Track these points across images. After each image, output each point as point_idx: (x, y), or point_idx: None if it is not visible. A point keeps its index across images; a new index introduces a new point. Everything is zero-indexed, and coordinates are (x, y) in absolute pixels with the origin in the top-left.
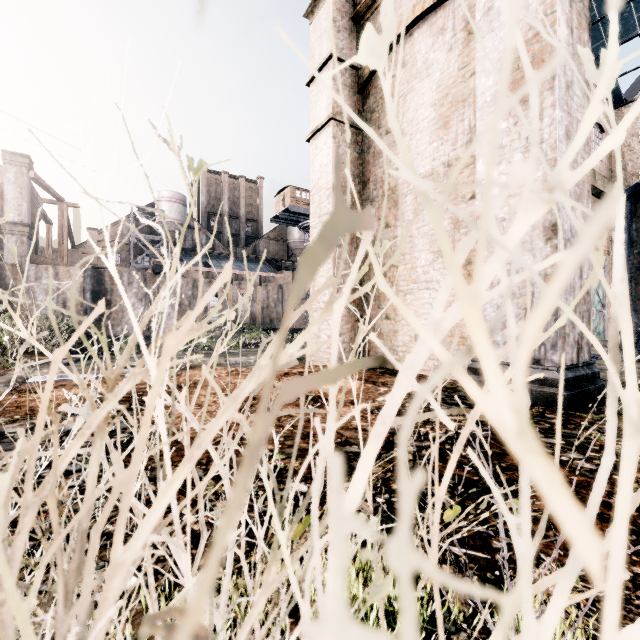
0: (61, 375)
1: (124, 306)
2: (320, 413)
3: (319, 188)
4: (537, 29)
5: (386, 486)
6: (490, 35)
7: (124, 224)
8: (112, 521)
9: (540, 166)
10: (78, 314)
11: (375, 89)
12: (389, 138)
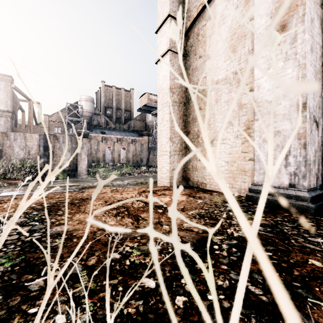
0: (18, 192)
1: (60, 154)
2: (163, 218)
3: (162, 89)
4: None
5: None
6: None
7: (62, 112)
8: None
9: (295, 68)
10: (36, 158)
11: (193, 34)
12: (201, 60)
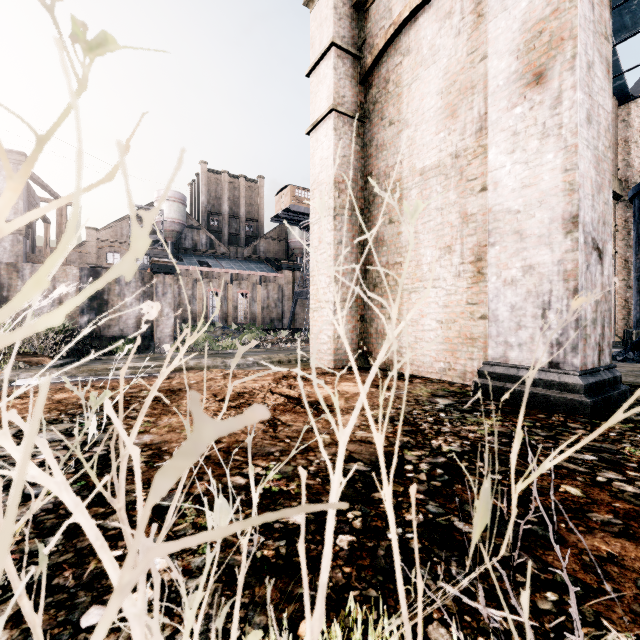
0: None
1: (121, 306)
2: (320, 422)
3: (319, 183)
4: (555, 5)
5: (398, 516)
6: (503, 14)
7: (124, 224)
8: (64, 567)
9: (559, 153)
10: (74, 314)
11: (378, 79)
12: (393, 130)
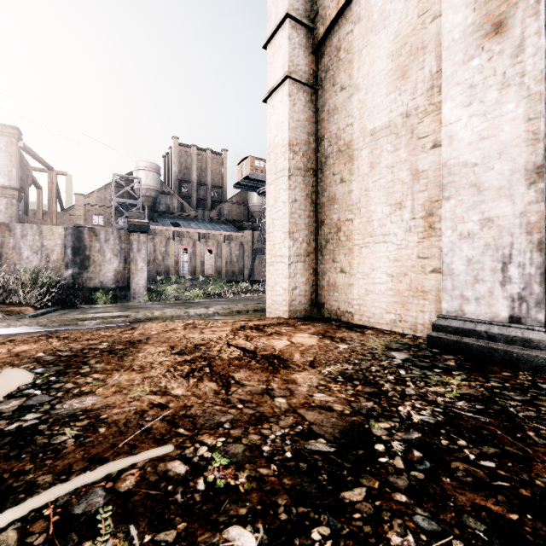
0: (19, 328)
1: (101, 261)
2: (276, 381)
3: (275, 146)
4: None
5: (380, 538)
6: None
7: (107, 190)
8: None
9: (521, 102)
10: (60, 268)
11: (330, 48)
12: (344, 94)
